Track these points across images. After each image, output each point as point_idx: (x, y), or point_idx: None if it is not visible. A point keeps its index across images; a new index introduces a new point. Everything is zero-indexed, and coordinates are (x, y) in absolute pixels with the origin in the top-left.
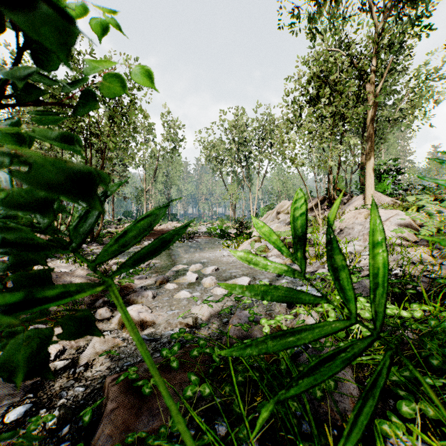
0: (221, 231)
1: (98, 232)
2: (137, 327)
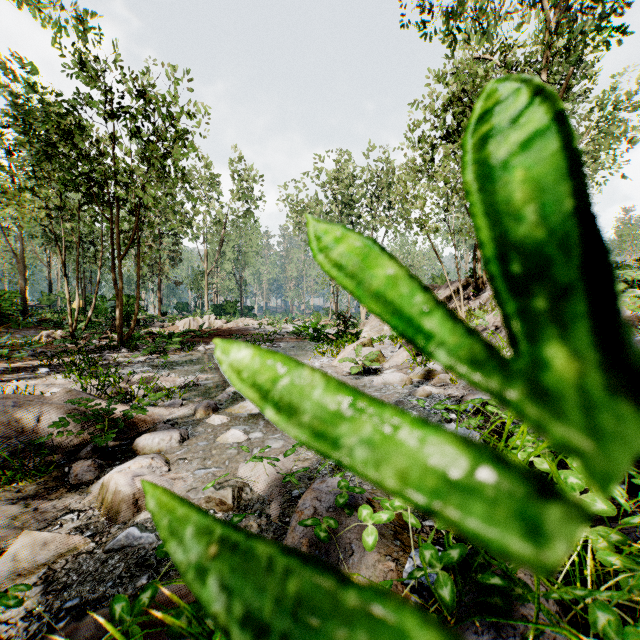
0: (315, 331)
1: (130, 332)
2: (126, 506)
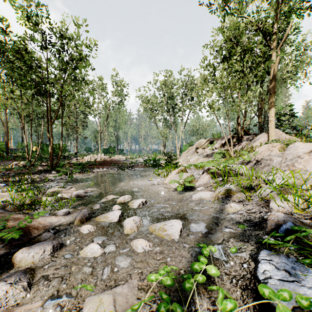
0: (154, 162)
1: (57, 162)
2: None
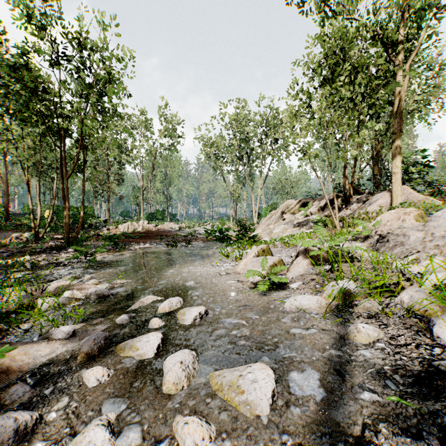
0: (220, 234)
1: (76, 235)
2: None
